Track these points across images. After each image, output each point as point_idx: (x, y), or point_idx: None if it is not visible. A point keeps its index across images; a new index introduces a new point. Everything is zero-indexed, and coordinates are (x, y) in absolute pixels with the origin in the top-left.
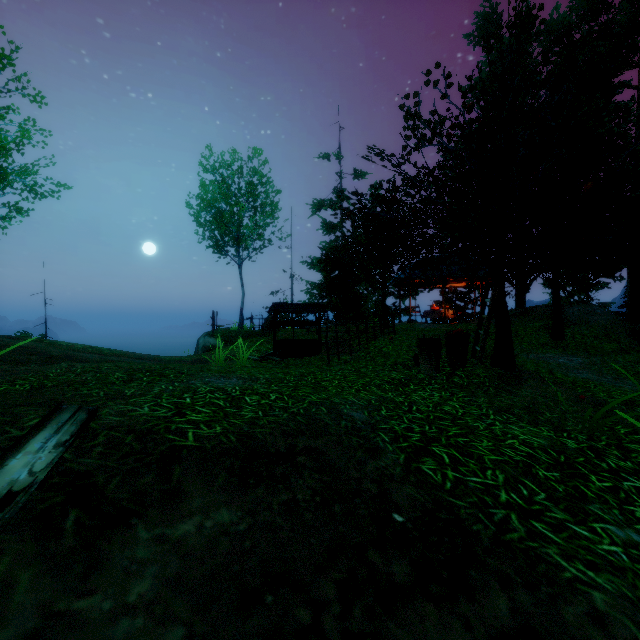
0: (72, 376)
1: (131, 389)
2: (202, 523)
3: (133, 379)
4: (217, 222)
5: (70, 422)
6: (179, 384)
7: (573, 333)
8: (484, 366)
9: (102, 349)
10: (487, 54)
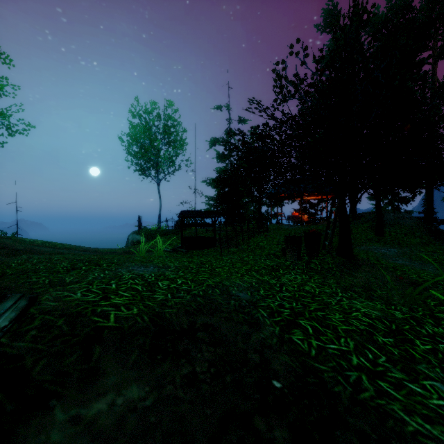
0: (29, 265)
1: (71, 277)
2: (114, 401)
3: (74, 268)
4: (142, 153)
5: (11, 309)
6: (109, 272)
7: (390, 231)
8: (331, 256)
9: (56, 244)
10: (334, 33)
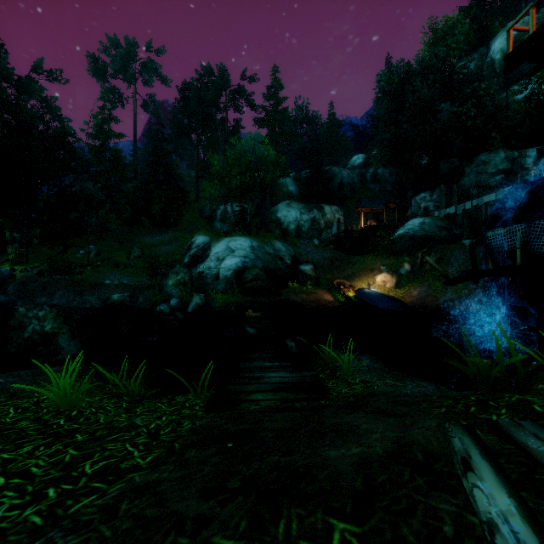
0: None
1: None
2: (347, 451)
3: None
4: None
5: None
6: None
7: None
8: None
9: None
10: None
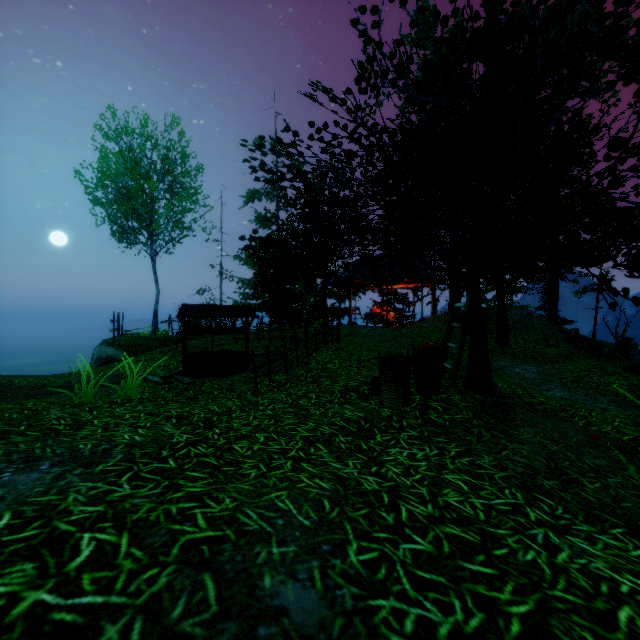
0: None
1: None
2: None
3: None
4: (121, 202)
5: None
6: None
7: (515, 338)
8: (458, 390)
9: None
10: None
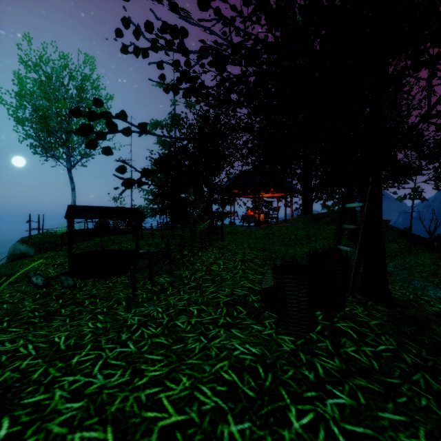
0: None
1: None
2: None
3: None
4: (39, 121)
5: None
6: None
7: None
8: (355, 298)
9: None
10: None
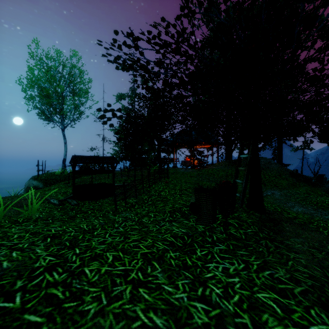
0: None
1: None
2: None
3: None
4: (43, 97)
5: None
6: None
7: (264, 174)
8: (243, 209)
9: None
10: None
